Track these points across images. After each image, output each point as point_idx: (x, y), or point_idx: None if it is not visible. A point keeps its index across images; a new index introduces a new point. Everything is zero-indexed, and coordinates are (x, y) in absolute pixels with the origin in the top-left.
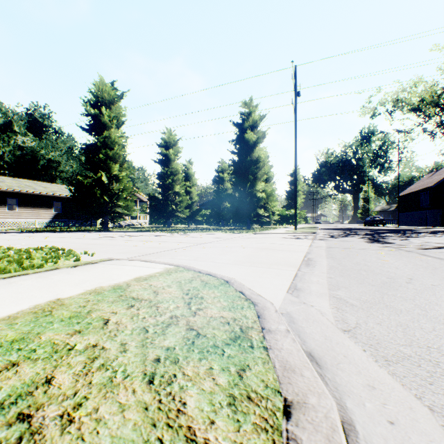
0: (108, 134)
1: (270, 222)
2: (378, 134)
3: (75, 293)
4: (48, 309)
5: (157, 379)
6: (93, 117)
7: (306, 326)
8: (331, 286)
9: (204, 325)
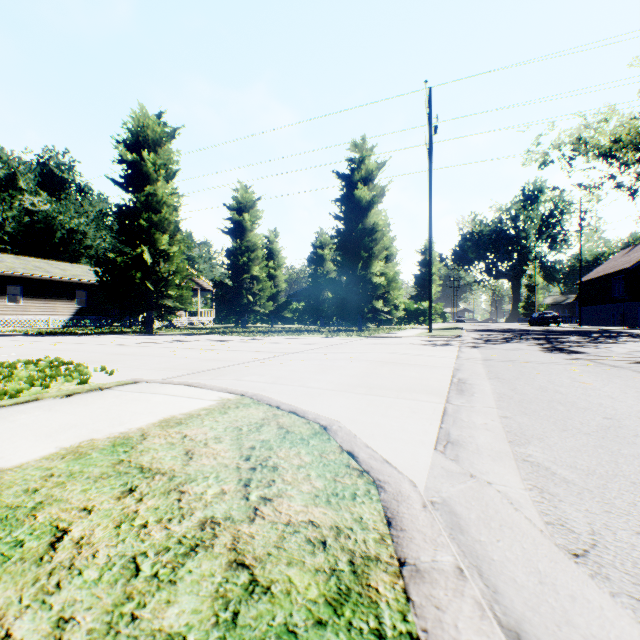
0: (153, 191)
1: (391, 320)
2: (550, 191)
3: (36, 456)
4: None
5: None
6: (130, 165)
7: (489, 540)
8: (513, 436)
9: (269, 552)
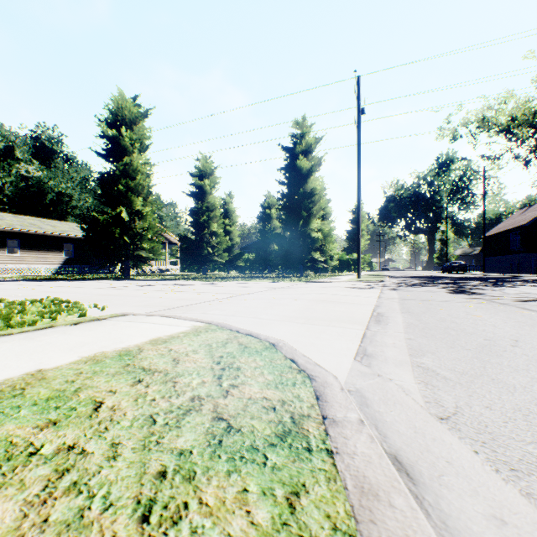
0: (129, 161)
1: (327, 268)
2: (459, 161)
3: (66, 362)
4: (21, 386)
5: (155, 513)
6: (111, 140)
7: (385, 411)
8: (413, 351)
9: (238, 412)
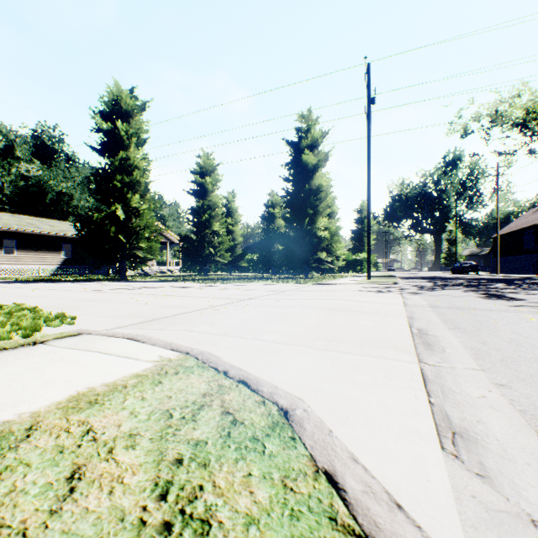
0: (125, 156)
1: (333, 269)
2: (471, 157)
3: None
4: None
5: None
6: (106, 133)
7: None
8: (537, 422)
9: None
